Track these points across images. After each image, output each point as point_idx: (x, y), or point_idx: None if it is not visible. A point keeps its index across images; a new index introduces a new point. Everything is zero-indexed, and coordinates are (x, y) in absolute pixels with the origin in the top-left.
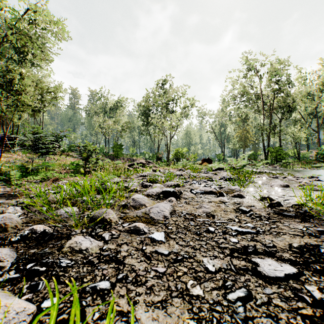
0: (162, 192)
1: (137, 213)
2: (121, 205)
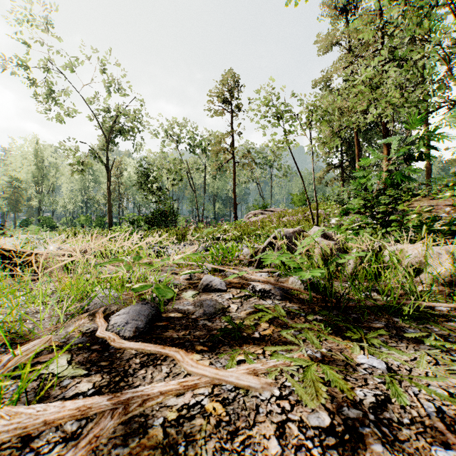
0: None
1: None
2: None
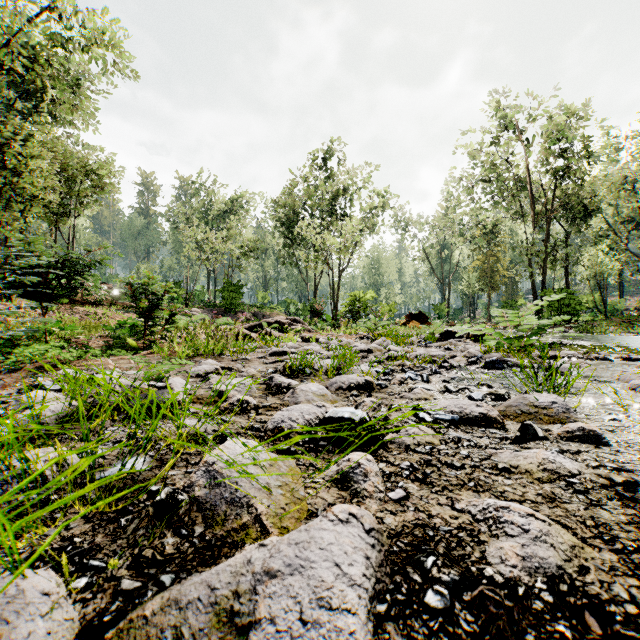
0: (325, 421)
1: (183, 616)
2: (151, 507)
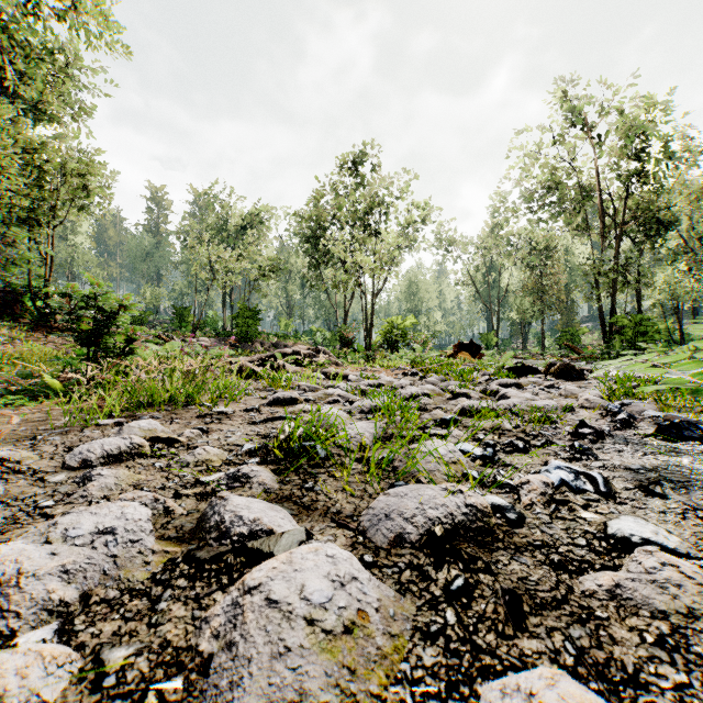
0: None
1: None
2: None
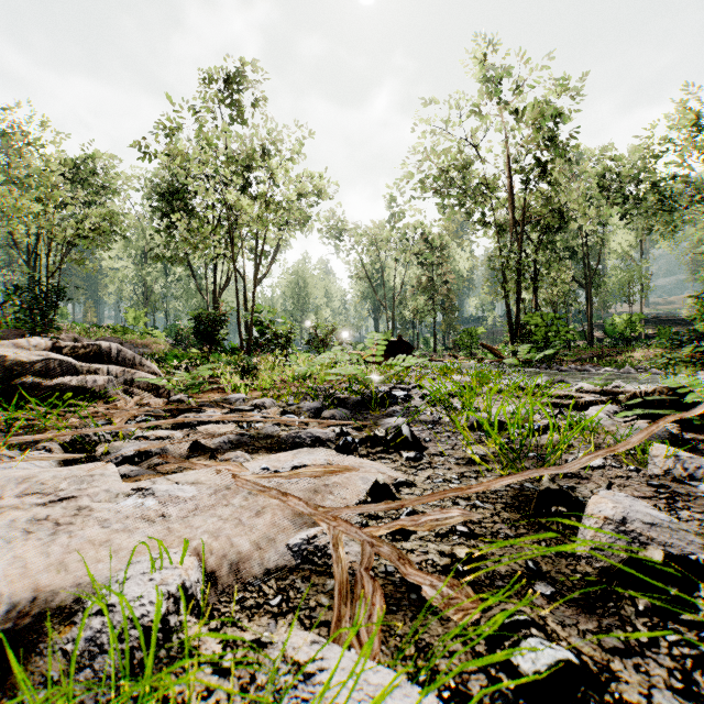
0: None
1: None
2: None
